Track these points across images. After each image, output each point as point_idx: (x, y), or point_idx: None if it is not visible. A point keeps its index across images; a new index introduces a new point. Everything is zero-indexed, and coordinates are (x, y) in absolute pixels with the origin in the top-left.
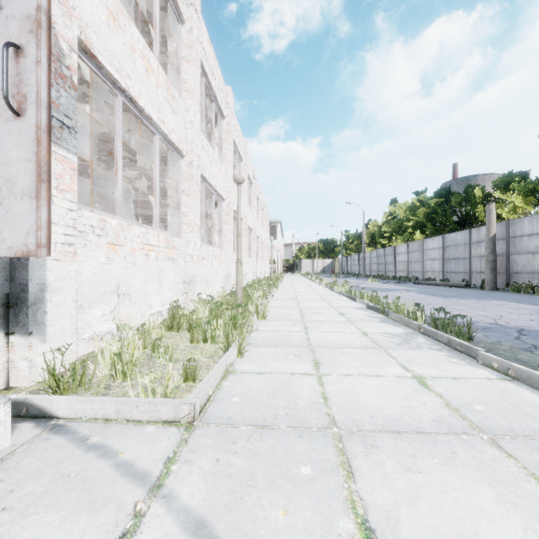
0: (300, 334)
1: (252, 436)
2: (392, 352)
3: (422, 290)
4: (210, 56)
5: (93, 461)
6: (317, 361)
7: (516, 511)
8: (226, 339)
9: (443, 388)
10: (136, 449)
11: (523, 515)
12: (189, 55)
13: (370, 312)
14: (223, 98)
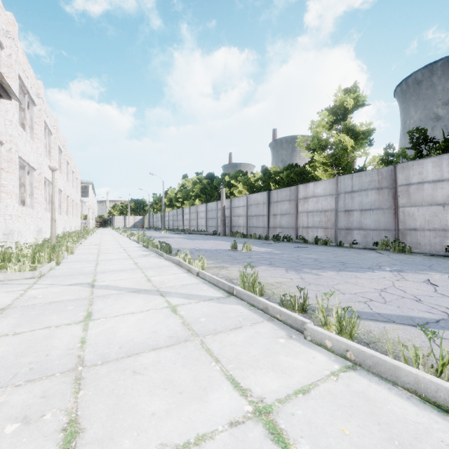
0: (93, 258)
1: (65, 276)
2: (134, 259)
3: (188, 237)
4: (24, 63)
5: (5, 285)
6: (98, 263)
7: (131, 274)
8: (49, 258)
9: (141, 264)
10: (20, 282)
11: (132, 274)
12: (9, 73)
13: (143, 248)
14: (35, 91)
